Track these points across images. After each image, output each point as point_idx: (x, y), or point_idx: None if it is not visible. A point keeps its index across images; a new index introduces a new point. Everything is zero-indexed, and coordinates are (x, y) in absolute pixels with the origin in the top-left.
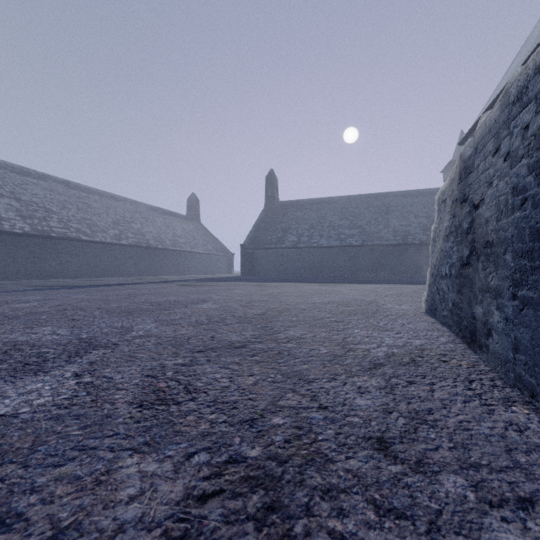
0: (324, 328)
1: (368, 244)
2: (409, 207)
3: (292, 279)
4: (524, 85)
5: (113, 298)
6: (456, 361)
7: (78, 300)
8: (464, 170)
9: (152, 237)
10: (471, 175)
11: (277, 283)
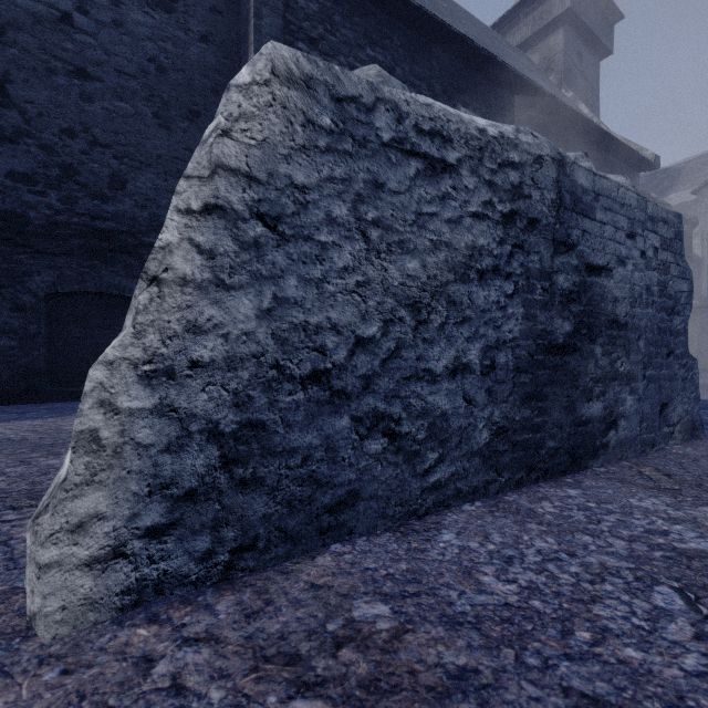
0: None
1: None
2: None
3: None
4: (656, 217)
5: None
6: (647, 471)
7: None
8: (572, 196)
9: None
10: (588, 220)
11: None
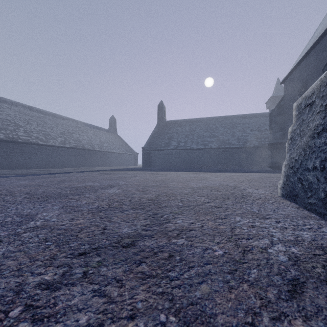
0: (208, 215)
1: (222, 147)
2: (247, 124)
3: (174, 169)
4: None
5: (46, 184)
6: None
7: (18, 186)
8: None
9: (86, 142)
10: None
11: (165, 172)
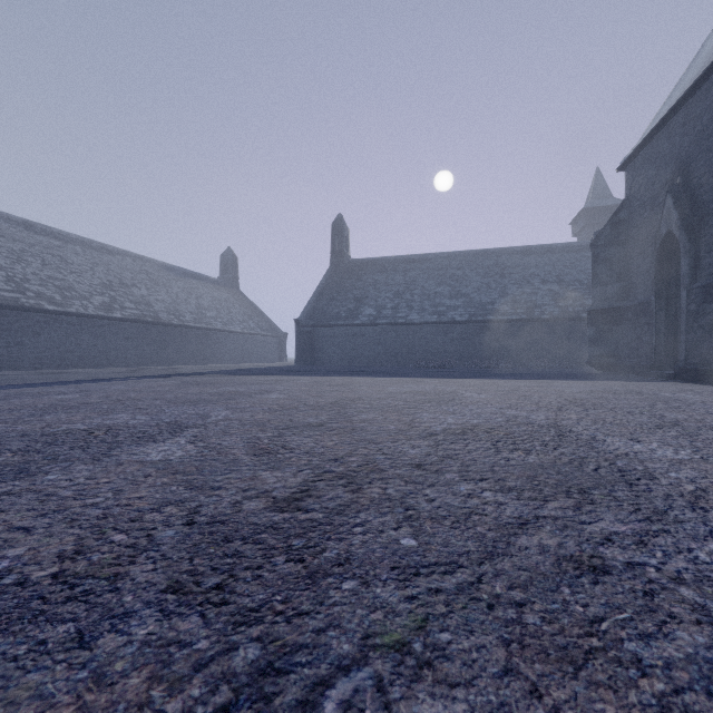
0: (603, 686)
1: (477, 319)
2: (533, 268)
3: (370, 371)
4: None
5: None
6: None
7: None
8: None
9: (163, 308)
10: None
11: (347, 377)
